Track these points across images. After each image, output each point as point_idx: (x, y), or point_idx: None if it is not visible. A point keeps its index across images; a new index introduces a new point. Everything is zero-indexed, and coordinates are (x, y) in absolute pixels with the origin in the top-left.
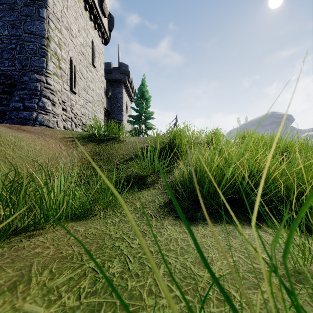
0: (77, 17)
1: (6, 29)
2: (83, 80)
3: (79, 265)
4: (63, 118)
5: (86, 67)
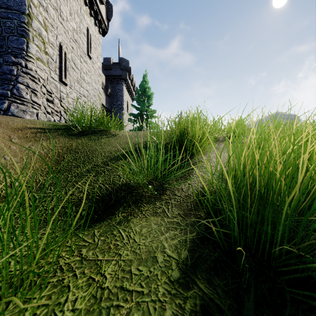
0: None
1: None
2: (76, 71)
3: None
4: (48, 111)
5: (80, 56)
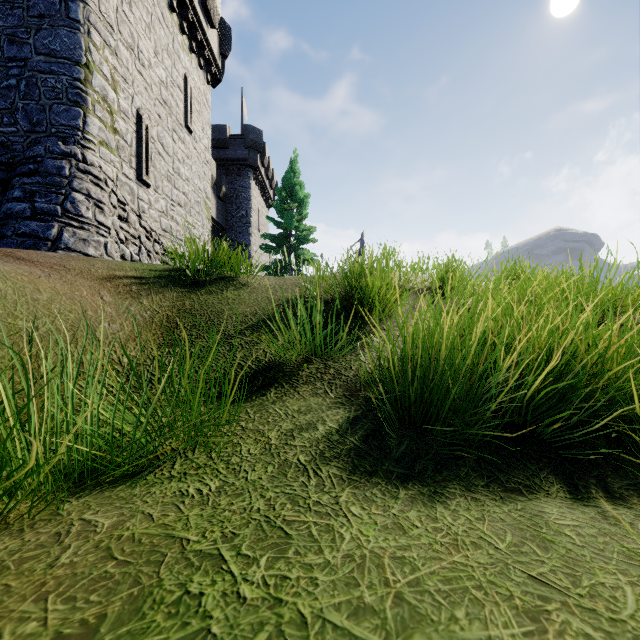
0: (151, 25)
1: None
2: (165, 158)
3: None
4: (120, 236)
5: (172, 131)
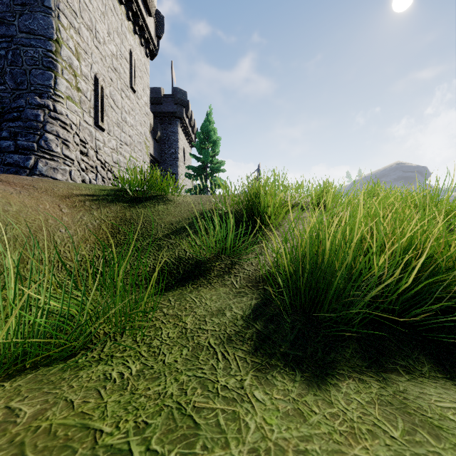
0: (105, 13)
1: None
2: (116, 110)
3: None
4: (82, 166)
5: (120, 90)
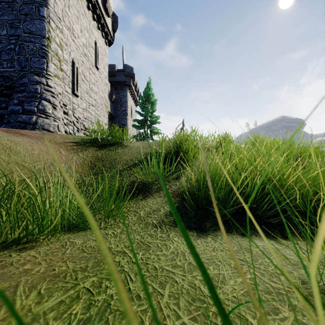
0: (79, 17)
1: (5, 28)
2: (85, 82)
3: (72, 285)
4: (64, 122)
5: (89, 69)
